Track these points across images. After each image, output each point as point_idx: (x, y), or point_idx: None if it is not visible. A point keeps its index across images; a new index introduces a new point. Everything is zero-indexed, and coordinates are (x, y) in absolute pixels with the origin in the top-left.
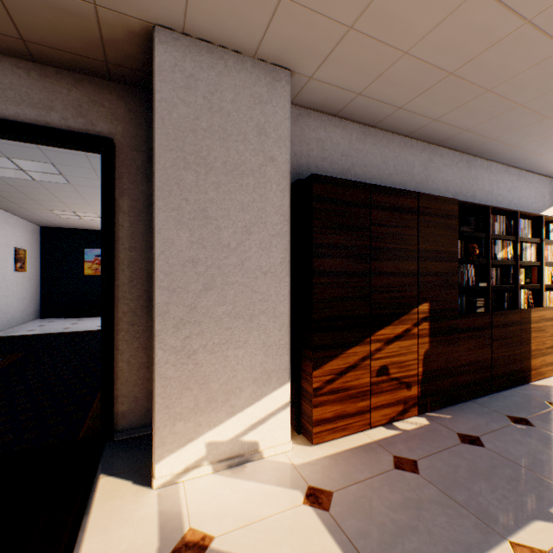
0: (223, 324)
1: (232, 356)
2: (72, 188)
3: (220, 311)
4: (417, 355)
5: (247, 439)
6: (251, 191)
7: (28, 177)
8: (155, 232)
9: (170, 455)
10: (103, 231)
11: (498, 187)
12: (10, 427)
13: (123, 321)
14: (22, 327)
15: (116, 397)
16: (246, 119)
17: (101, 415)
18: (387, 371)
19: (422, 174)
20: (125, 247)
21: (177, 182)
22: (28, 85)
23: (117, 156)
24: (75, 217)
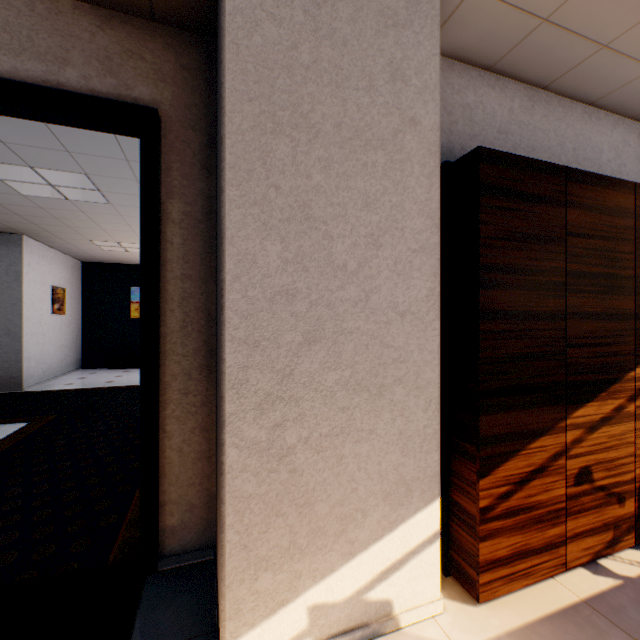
0: (335, 401)
1: (349, 456)
2: (112, 210)
3: (331, 379)
4: (632, 448)
5: (374, 596)
6: (379, 175)
7: (60, 195)
8: (224, 243)
9: (249, 632)
10: (143, 251)
11: None
12: (17, 536)
13: (171, 389)
14: (60, 379)
15: (161, 503)
16: (372, 52)
17: (140, 529)
18: (589, 475)
19: (612, 164)
20: (175, 275)
21: (261, 156)
22: (32, 24)
23: (164, 137)
24: (119, 249)
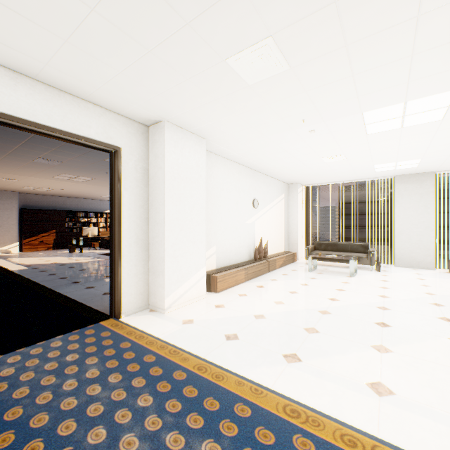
0: (4, 232)
1: (6, 237)
2: None
3: (3, 230)
4: (53, 239)
5: (9, 250)
6: (10, 212)
7: None
8: None
9: None
10: None
11: (92, 205)
12: None
13: None
14: None
15: None
16: (9, 201)
17: None
18: (44, 241)
19: (63, 204)
20: None
21: None
22: None
23: None
24: None
